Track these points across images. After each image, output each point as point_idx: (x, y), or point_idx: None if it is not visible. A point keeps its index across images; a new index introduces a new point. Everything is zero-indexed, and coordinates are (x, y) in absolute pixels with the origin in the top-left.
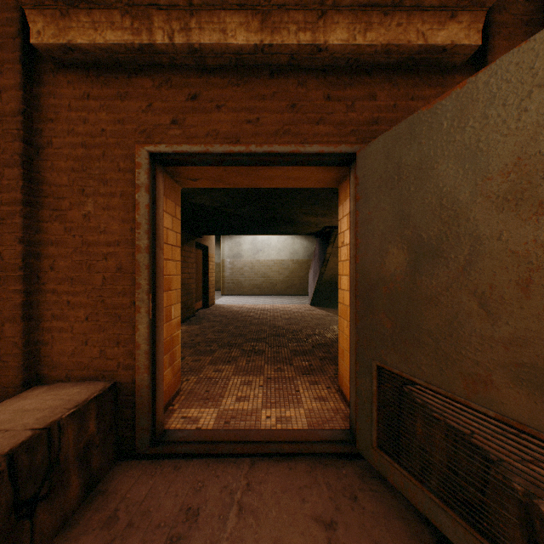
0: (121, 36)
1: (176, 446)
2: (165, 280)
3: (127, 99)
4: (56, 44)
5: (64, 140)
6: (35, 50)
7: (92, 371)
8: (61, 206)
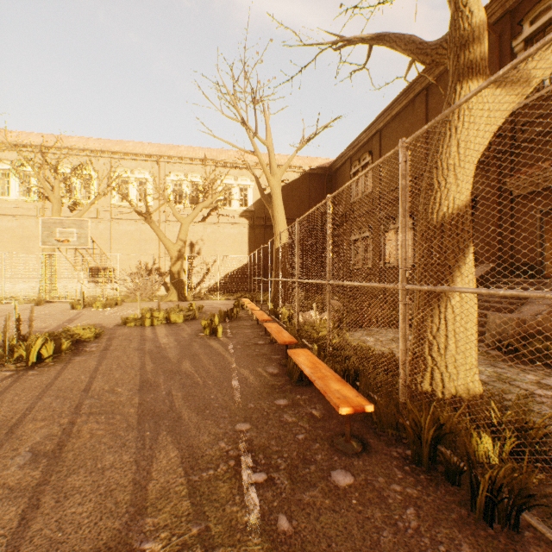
0: (531, 190)
1: (546, 278)
2: (549, 241)
3: (533, 200)
4: (517, 195)
5: (518, 212)
6: (512, 194)
7: (525, 262)
8: (518, 226)
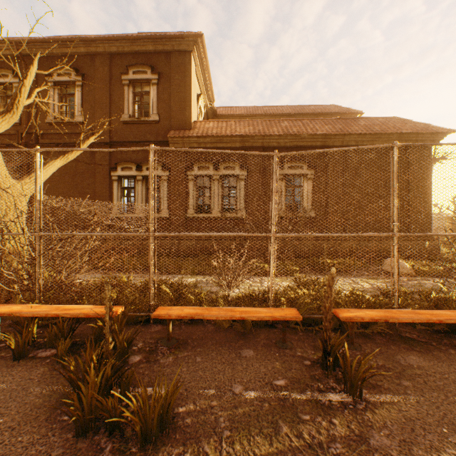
0: None
1: None
2: None
3: None
4: None
5: None
6: None
7: None
8: None
